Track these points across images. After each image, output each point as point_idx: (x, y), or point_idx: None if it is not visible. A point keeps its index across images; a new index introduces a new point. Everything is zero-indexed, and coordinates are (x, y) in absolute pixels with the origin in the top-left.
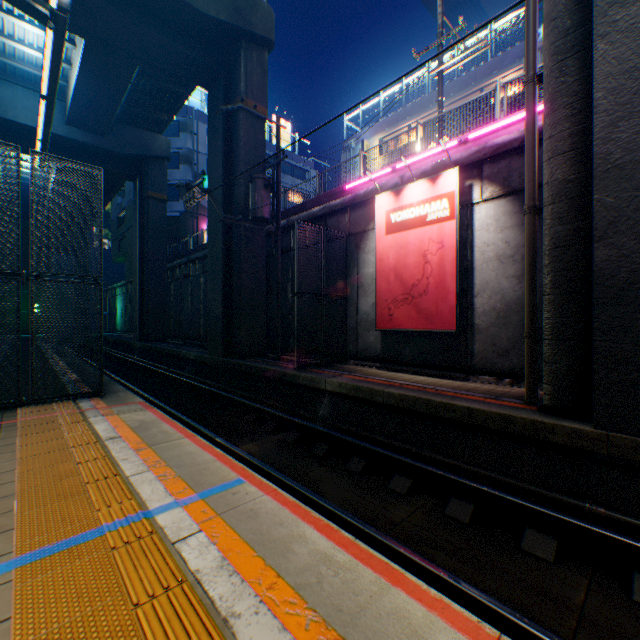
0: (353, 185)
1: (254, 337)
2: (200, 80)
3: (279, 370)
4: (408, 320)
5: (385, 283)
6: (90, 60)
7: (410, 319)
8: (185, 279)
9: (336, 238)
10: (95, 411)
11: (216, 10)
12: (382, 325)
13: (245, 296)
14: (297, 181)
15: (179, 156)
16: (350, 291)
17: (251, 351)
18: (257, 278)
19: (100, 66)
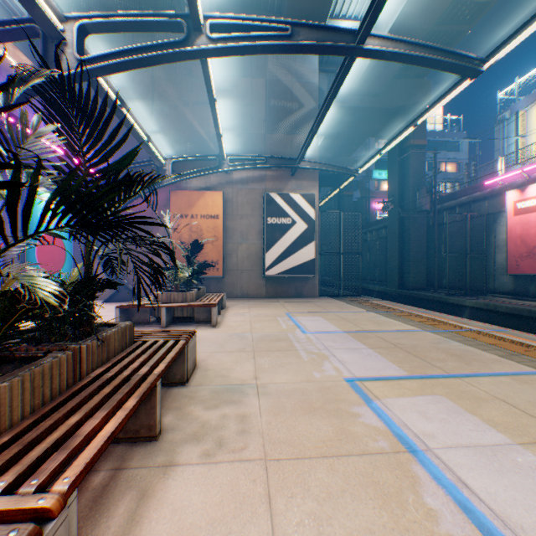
0: (490, 182)
1: (417, 278)
2: (383, 135)
3: (435, 296)
4: (529, 268)
5: (512, 245)
6: (325, 140)
7: (530, 268)
8: (363, 242)
9: (477, 216)
10: (365, 299)
11: (395, 103)
12: (510, 271)
13: (411, 254)
14: (447, 153)
15: (356, 162)
16: (488, 250)
17: (415, 286)
18: (419, 243)
19: (329, 141)
